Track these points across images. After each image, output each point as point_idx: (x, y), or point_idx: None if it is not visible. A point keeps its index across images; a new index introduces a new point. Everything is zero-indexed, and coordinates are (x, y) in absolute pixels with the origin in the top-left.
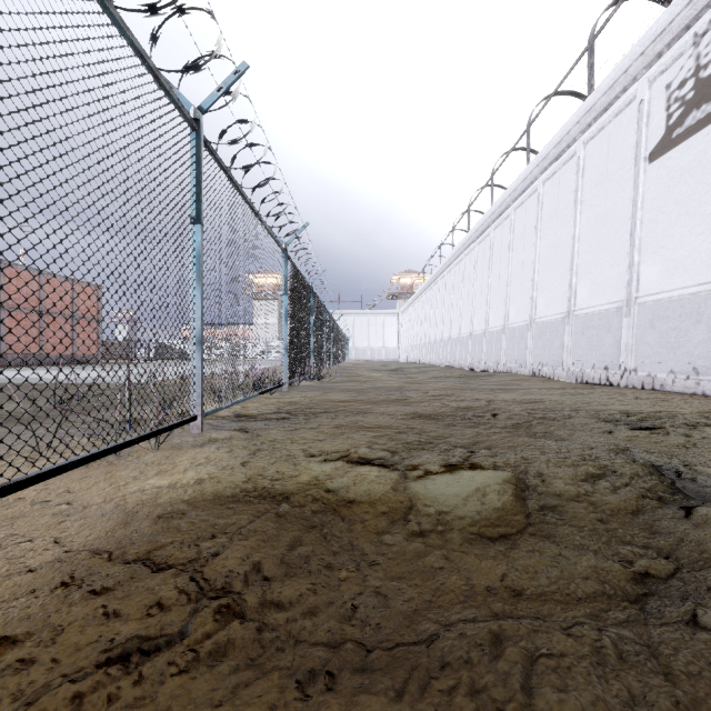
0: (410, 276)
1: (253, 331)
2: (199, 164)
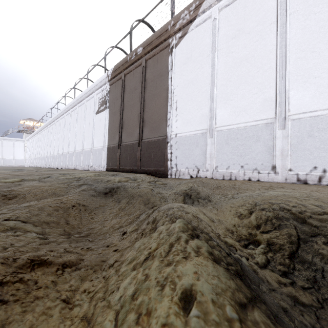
0: (32, 122)
1: None
2: None
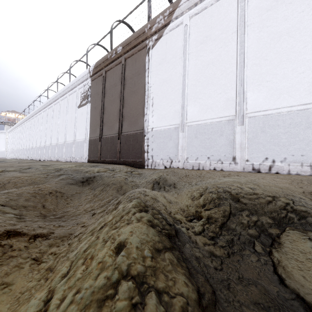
0: (14, 114)
1: None
2: None
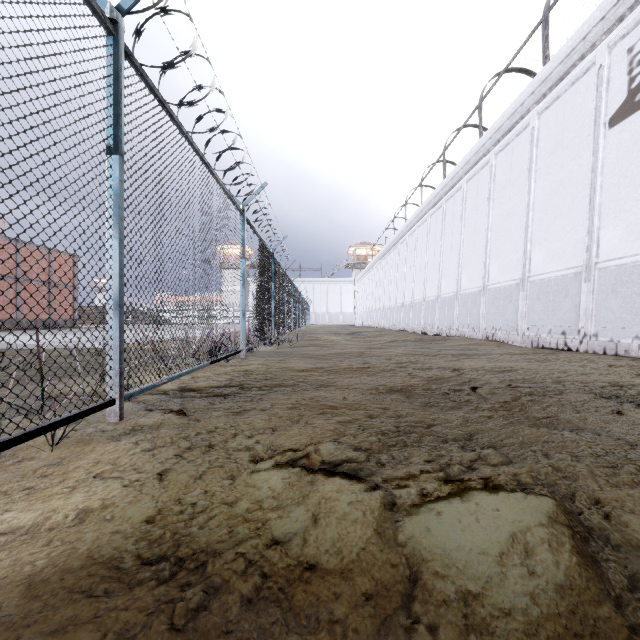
0: (365, 247)
1: (221, 298)
2: (117, 79)
